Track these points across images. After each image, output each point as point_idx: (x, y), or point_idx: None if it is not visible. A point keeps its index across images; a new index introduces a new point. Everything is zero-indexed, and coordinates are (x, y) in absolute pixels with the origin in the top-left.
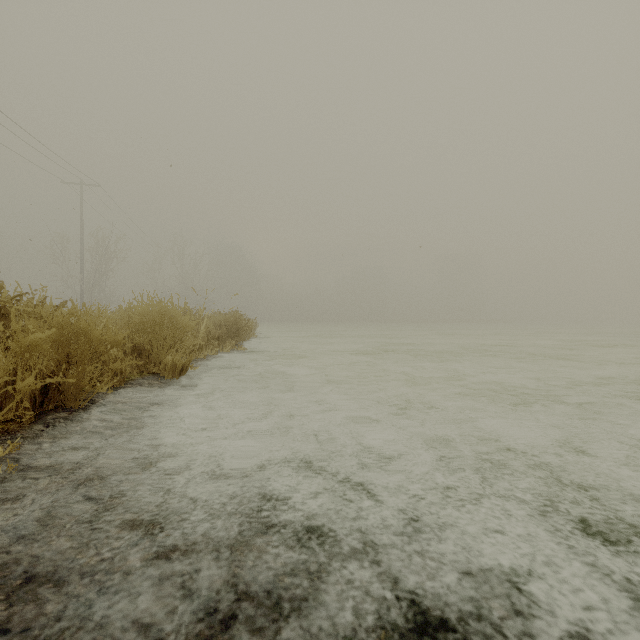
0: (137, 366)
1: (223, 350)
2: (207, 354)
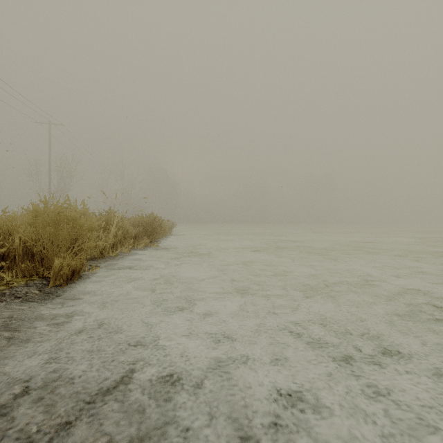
0: (27, 270)
1: (137, 247)
2: (121, 251)
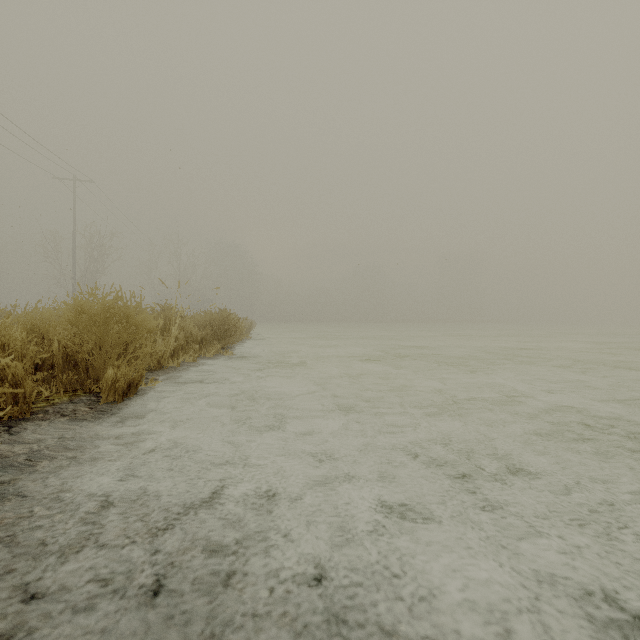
0: (69, 383)
1: (205, 355)
2: (184, 361)
